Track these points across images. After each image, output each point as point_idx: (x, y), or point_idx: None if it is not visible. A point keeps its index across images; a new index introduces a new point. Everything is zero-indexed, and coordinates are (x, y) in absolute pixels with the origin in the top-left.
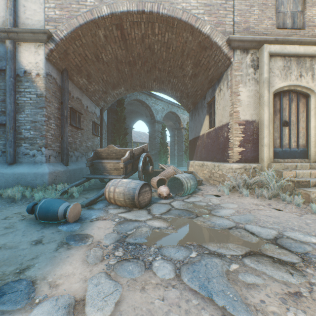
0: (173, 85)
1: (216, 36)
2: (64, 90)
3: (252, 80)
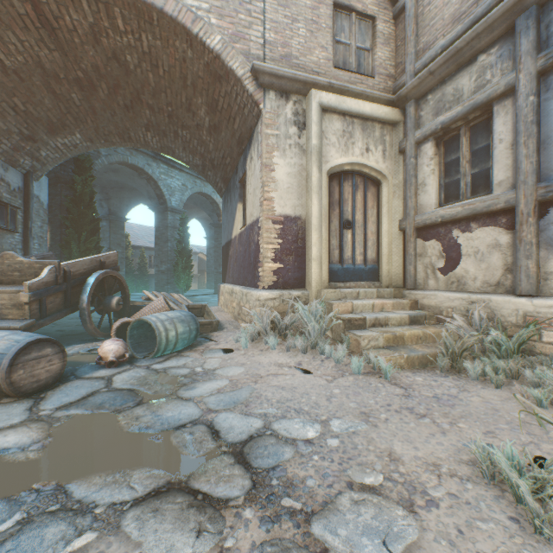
0: (185, 141)
1: (232, 58)
2: None
3: (296, 148)
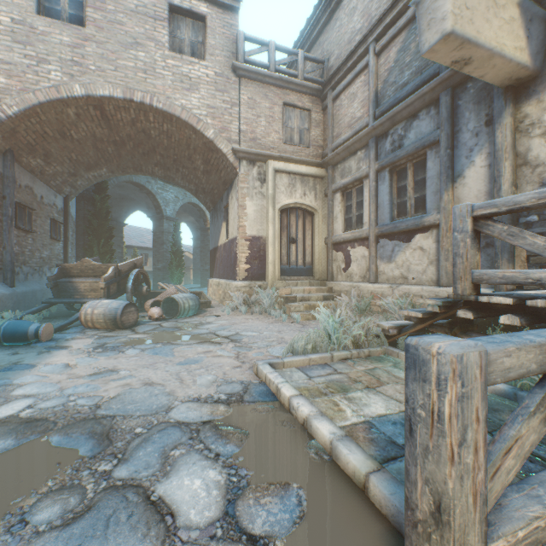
0: (184, 175)
1: (220, 142)
2: (8, 179)
3: (259, 194)
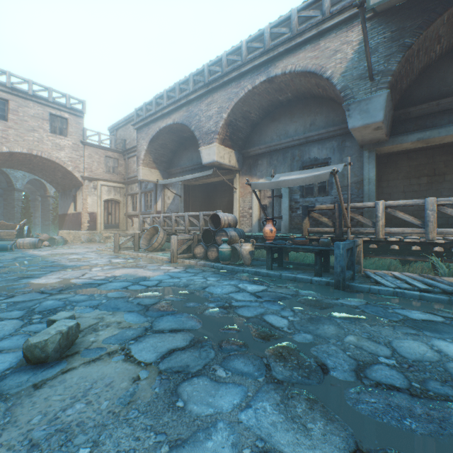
0: (45, 174)
1: (75, 172)
2: None
3: (94, 194)
